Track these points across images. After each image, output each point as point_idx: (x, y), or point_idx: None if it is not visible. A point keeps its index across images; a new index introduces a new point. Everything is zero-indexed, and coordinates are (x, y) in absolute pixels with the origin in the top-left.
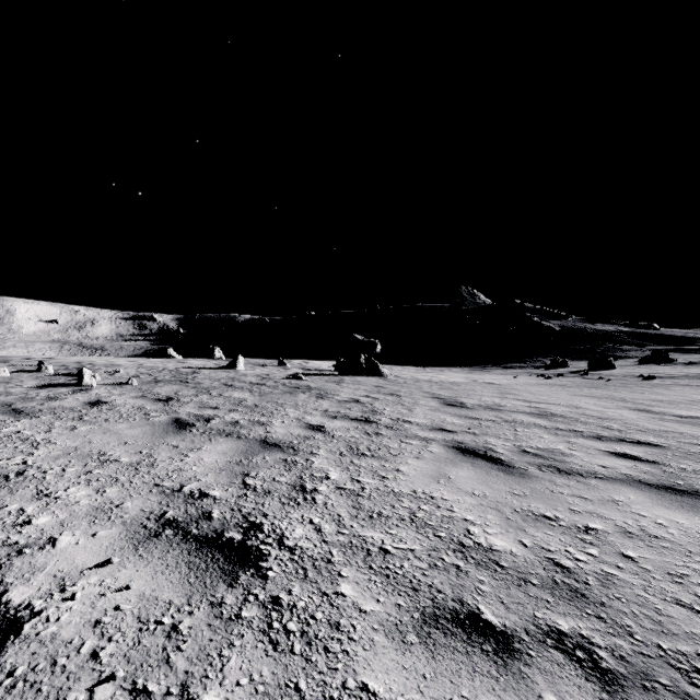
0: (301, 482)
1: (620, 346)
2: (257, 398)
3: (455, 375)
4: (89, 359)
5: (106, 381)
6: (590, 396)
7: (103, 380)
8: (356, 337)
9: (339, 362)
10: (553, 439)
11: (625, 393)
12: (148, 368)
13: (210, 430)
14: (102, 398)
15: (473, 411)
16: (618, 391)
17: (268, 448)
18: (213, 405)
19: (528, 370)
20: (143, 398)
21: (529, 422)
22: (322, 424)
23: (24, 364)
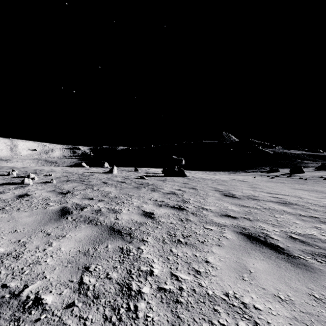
0: (128, 280)
1: (304, 161)
2: (118, 191)
3: (223, 176)
4: (42, 168)
5: (40, 180)
6: (302, 189)
7: (39, 180)
8: (172, 157)
9: (164, 169)
10: (304, 224)
11: (320, 187)
12: (68, 172)
13: (80, 217)
14: (29, 192)
15: (241, 200)
16: (315, 186)
17: (112, 235)
18: (91, 196)
19: (258, 173)
20: (53, 192)
21: (280, 209)
22: (152, 212)
23: (6, 171)
